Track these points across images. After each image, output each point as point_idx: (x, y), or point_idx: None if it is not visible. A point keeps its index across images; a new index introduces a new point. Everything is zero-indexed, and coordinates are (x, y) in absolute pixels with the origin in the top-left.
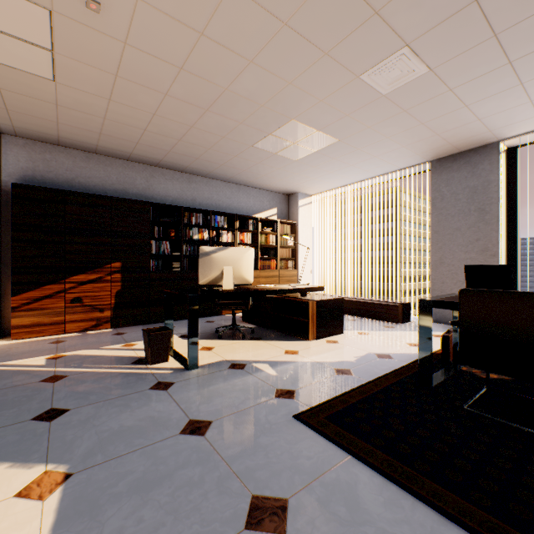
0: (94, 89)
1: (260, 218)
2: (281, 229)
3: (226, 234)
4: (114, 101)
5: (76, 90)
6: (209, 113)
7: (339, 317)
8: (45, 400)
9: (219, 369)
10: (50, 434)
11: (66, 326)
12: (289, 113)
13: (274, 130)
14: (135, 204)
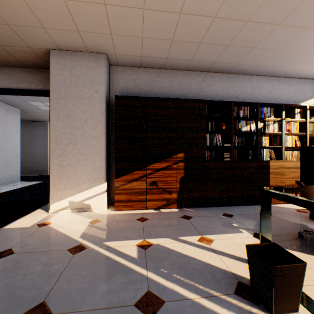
0: None
1: (308, 106)
2: None
3: (272, 124)
4: None
5: None
6: None
7: None
8: None
9: None
10: None
11: (146, 203)
12: None
13: None
14: (194, 102)
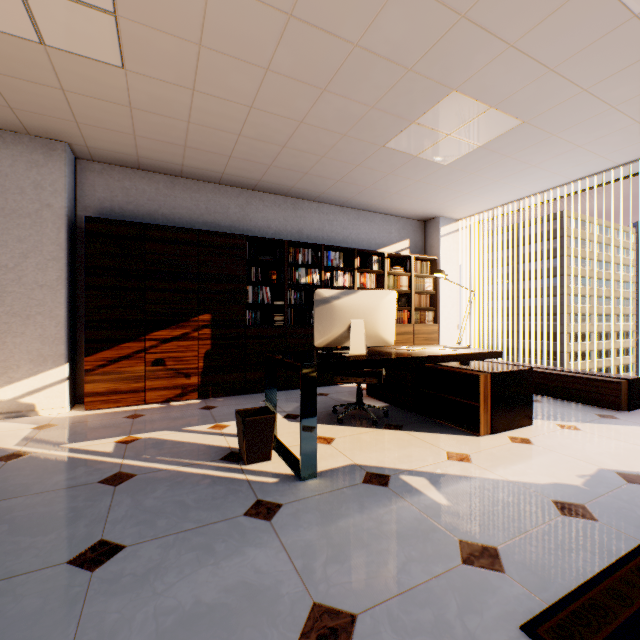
0: (173, 75)
1: (388, 253)
2: (416, 268)
3: (342, 275)
4: (199, 91)
5: (151, 80)
6: (326, 96)
7: (525, 399)
8: (96, 522)
9: (349, 482)
10: (85, 603)
11: (146, 395)
12: (451, 78)
13: (421, 114)
14: (228, 238)
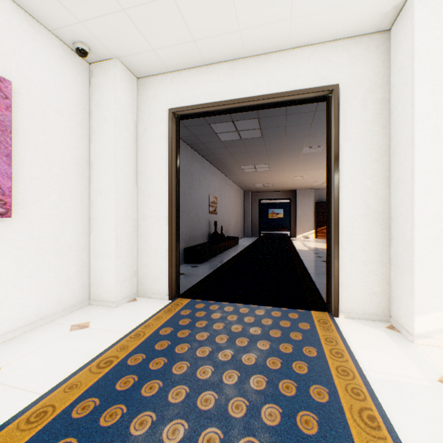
0: None
1: None
2: None
3: None
4: None
5: None
6: None
7: None
8: None
9: None
10: None
11: None
12: None
13: None
14: None
